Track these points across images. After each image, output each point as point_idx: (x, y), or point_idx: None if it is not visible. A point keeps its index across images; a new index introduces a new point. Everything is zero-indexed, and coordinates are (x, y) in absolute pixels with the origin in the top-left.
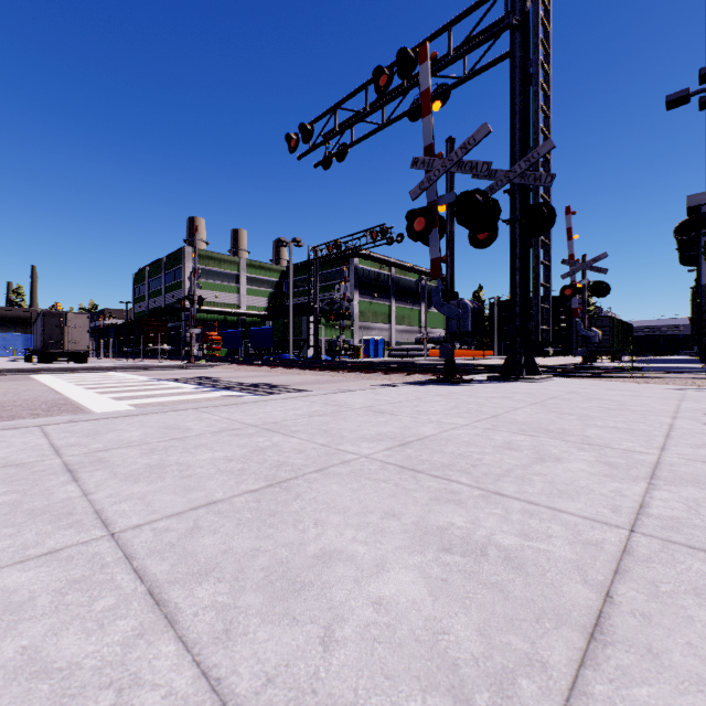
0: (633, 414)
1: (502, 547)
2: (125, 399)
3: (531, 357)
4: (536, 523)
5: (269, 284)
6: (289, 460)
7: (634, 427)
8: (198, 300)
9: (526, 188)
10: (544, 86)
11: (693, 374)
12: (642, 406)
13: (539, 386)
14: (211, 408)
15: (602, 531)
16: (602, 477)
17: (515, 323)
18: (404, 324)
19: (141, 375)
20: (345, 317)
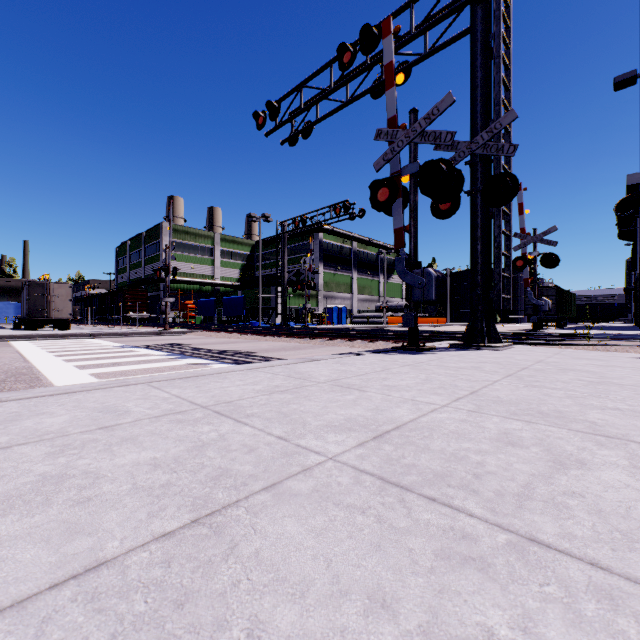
0: (623, 389)
1: None
2: (89, 368)
3: (492, 326)
4: (635, 629)
5: (241, 256)
6: (233, 466)
7: (639, 408)
8: (172, 271)
9: (488, 159)
10: (505, 59)
11: None
12: (625, 379)
13: (504, 355)
14: (164, 382)
15: None
16: None
17: (477, 292)
18: (364, 294)
19: (116, 342)
20: (311, 287)
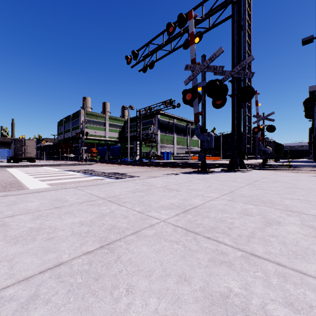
0: (303, 190)
1: None
2: (45, 181)
3: (242, 160)
4: (293, 288)
5: (119, 126)
6: (118, 224)
7: (309, 199)
8: (85, 133)
9: (240, 79)
10: (248, 30)
11: None
12: (304, 185)
13: (247, 174)
14: (83, 187)
15: None
16: (314, 238)
17: (234, 144)
18: (180, 145)
19: (58, 168)
20: (153, 141)
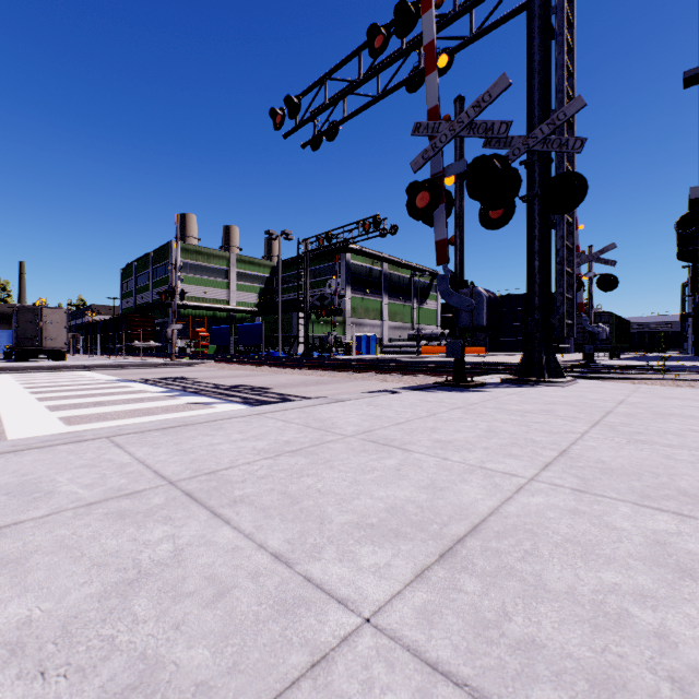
0: None
1: None
2: (62, 409)
3: (552, 357)
4: None
5: (260, 279)
6: (172, 650)
7: None
8: (179, 294)
9: (547, 158)
10: (568, 38)
11: None
12: None
13: (572, 392)
14: (134, 436)
15: None
16: None
17: (534, 317)
18: (396, 321)
19: (112, 375)
20: (337, 312)
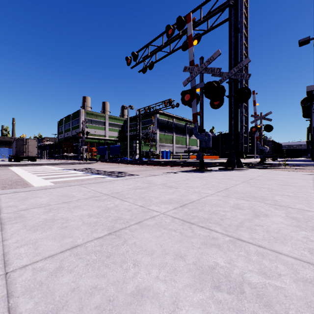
0: (294, 187)
1: (252, 285)
2: (49, 179)
3: (239, 159)
4: (268, 263)
5: (119, 126)
6: (122, 216)
7: (298, 195)
8: (86, 133)
9: (237, 80)
10: (245, 33)
11: (313, 167)
12: (296, 183)
13: (244, 173)
14: (87, 184)
15: (311, 269)
16: (294, 227)
17: (232, 143)
18: (179, 144)
19: (59, 167)
20: (153, 140)
